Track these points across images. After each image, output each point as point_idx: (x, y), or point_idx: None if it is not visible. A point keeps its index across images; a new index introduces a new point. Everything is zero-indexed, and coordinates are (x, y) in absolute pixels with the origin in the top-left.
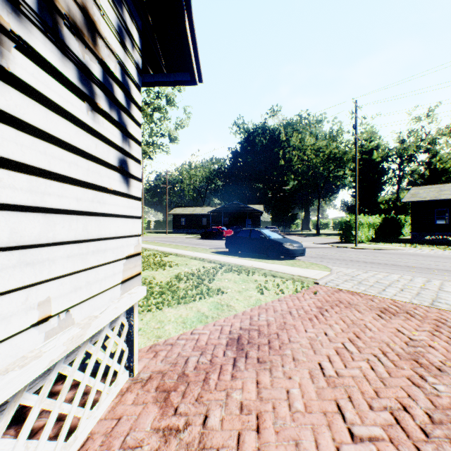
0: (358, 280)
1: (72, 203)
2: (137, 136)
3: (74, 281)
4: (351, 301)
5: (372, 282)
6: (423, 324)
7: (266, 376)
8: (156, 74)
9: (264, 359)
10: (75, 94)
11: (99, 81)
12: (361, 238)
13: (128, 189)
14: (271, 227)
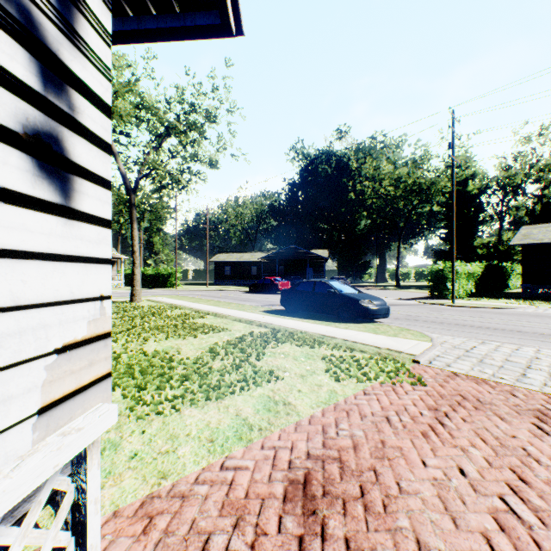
0: (477, 356)
1: None
2: (99, 91)
3: None
4: (480, 397)
5: (499, 360)
6: None
7: None
8: (162, 15)
9: (359, 542)
10: None
11: None
12: (457, 292)
13: (66, 197)
14: (339, 278)
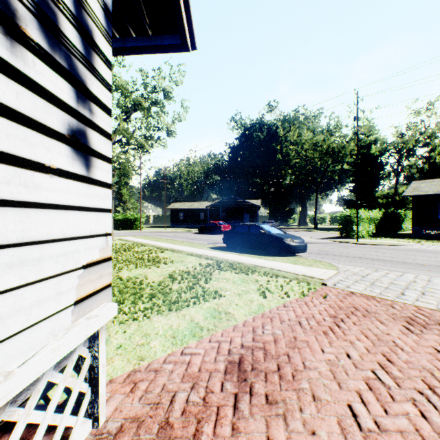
0: (370, 280)
1: None
2: (105, 100)
3: None
4: (368, 308)
5: (386, 283)
6: None
7: (280, 429)
8: (140, 37)
9: (275, 396)
10: None
11: None
12: (361, 233)
13: (88, 171)
14: (269, 222)
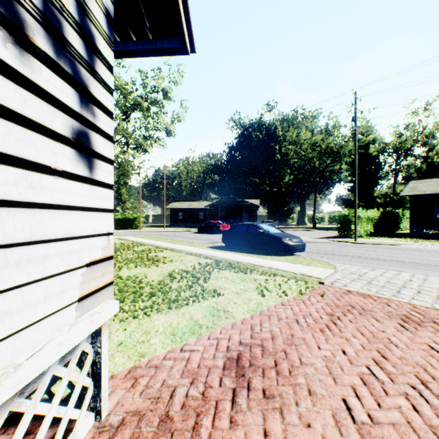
0: (366, 279)
1: None
2: (107, 104)
3: None
4: (364, 306)
5: (383, 282)
6: None
7: (277, 422)
8: (140, 40)
9: (272, 391)
10: None
11: (31, 4)
12: (359, 232)
13: (91, 172)
14: (268, 222)
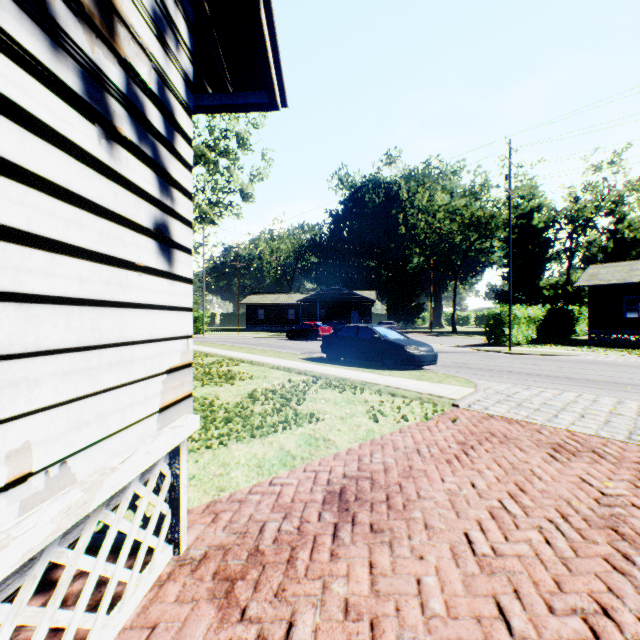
0: (516, 400)
1: (72, 286)
2: (186, 184)
3: (75, 413)
4: (508, 434)
5: (537, 403)
6: (620, 470)
7: (385, 555)
8: (218, 94)
9: (381, 525)
10: (78, 110)
11: (120, 92)
12: (516, 338)
13: (171, 266)
14: (387, 323)
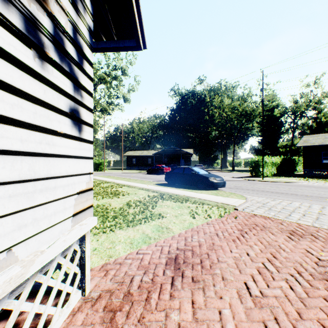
0: (268, 206)
1: (16, 144)
2: (89, 88)
3: (17, 220)
4: (265, 225)
5: (279, 208)
6: (327, 245)
7: (200, 296)
8: (108, 41)
9: (198, 278)
10: (19, 39)
11: (47, 32)
12: (266, 173)
13: (80, 133)
14: (199, 165)
